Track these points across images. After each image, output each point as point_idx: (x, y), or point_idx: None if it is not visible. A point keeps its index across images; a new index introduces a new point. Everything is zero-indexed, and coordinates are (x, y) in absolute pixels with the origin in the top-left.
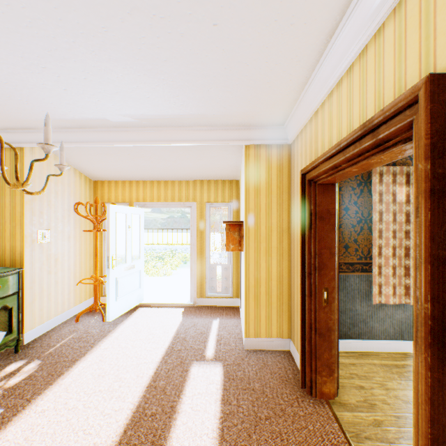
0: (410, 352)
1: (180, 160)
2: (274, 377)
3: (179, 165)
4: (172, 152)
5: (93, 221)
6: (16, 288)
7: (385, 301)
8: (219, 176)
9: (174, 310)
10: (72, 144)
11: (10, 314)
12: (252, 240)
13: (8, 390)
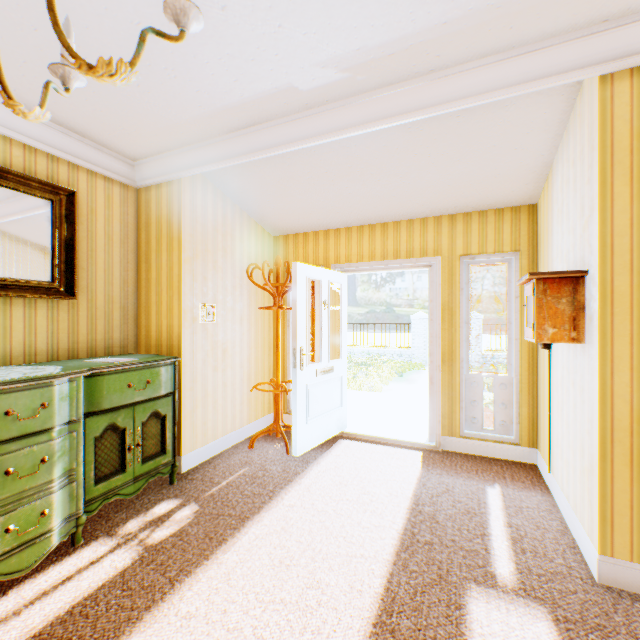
0: None
1: (417, 170)
2: None
3: (412, 183)
4: (403, 153)
5: (273, 293)
6: (170, 387)
7: None
8: (490, 200)
9: (400, 452)
10: (242, 158)
11: (163, 425)
12: (622, 311)
13: (148, 550)
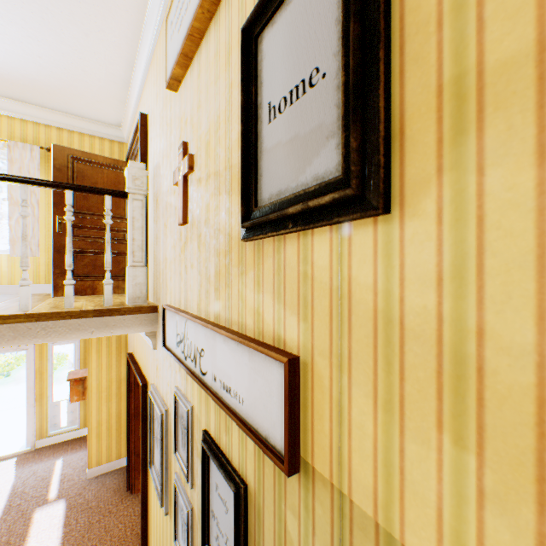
0: None
1: None
2: (109, 491)
3: None
4: None
5: None
6: None
7: None
8: None
9: (5, 464)
10: None
11: None
12: (95, 392)
13: None
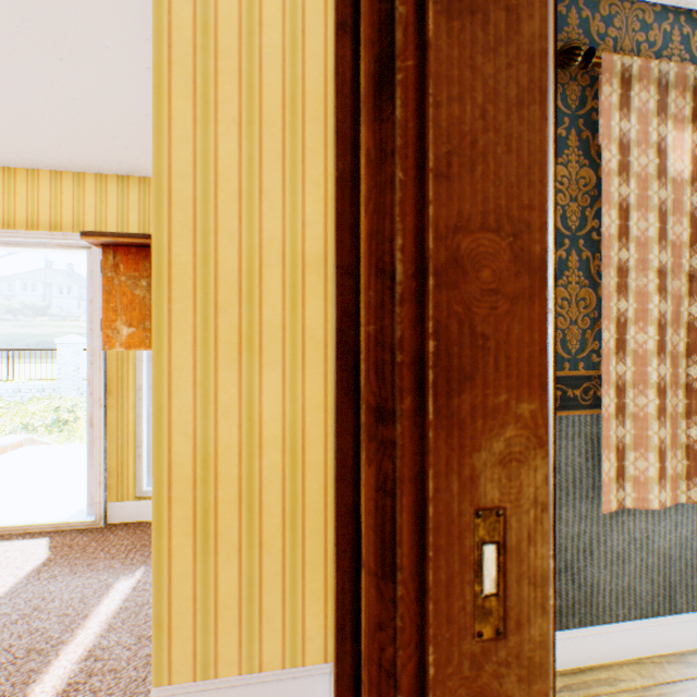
0: (696, 651)
1: None
2: None
3: (6, 89)
4: None
5: None
6: None
7: (637, 501)
8: None
9: (17, 549)
10: None
11: None
12: (185, 295)
13: None
